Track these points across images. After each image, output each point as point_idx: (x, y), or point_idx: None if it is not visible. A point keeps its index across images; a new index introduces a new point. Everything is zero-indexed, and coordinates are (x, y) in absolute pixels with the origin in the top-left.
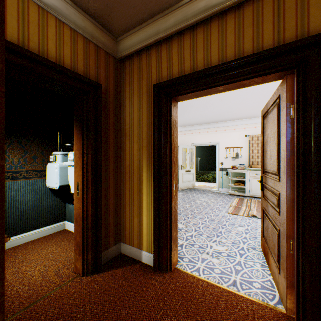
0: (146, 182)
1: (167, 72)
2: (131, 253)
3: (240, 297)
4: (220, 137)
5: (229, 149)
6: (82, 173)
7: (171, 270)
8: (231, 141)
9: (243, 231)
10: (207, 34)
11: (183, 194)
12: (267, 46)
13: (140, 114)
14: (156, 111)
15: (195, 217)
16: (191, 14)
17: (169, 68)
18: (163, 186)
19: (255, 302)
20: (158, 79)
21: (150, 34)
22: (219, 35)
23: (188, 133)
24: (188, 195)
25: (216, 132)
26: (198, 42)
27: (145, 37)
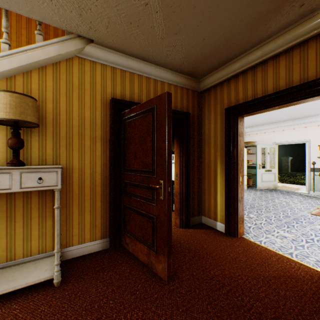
0: (219, 175)
1: (235, 99)
2: (209, 223)
3: (291, 260)
4: (311, 133)
5: None
6: (179, 167)
7: (238, 237)
8: None
9: None
10: (264, 71)
11: (261, 193)
12: (310, 77)
13: (215, 128)
14: (226, 126)
15: (269, 212)
16: (251, 60)
17: (236, 96)
18: (232, 177)
19: (303, 265)
20: (228, 104)
21: (222, 75)
22: (273, 71)
23: (268, 131)
24: (266, 195)
25: (306, 128)
26: (257, 77)
27: (218, 77)
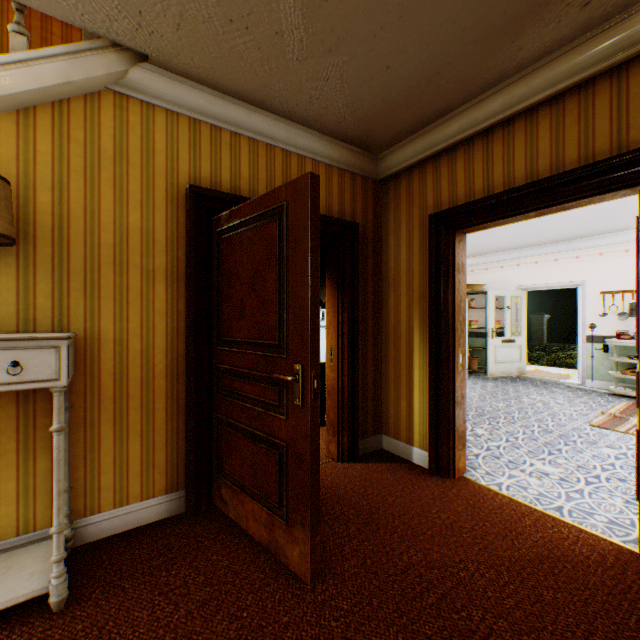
0: (417, 351)
1: (449, 196)
2: (396, 449)
3: (562, 522)
4: (588, 269)
5: (611, 295)
6: (336, 335)
7: (455, 477)
8: (618, 278)
9: (611, 455)
10: (509, 140)
11: (496, 386)
12: (600, 153)
13: (409, 255)
14: (432, 252)
15: (512, 424)
16: (483, 116)
17: (451, 190)
18: (443, 356)
19: (585, 531)
20: (436, 206)
21: (423, 146)
22: (526, 141)
23: (509, 264)
24: (505, 389)
25: (578, 260)
26: (494, 152)
27: (416, 151)
